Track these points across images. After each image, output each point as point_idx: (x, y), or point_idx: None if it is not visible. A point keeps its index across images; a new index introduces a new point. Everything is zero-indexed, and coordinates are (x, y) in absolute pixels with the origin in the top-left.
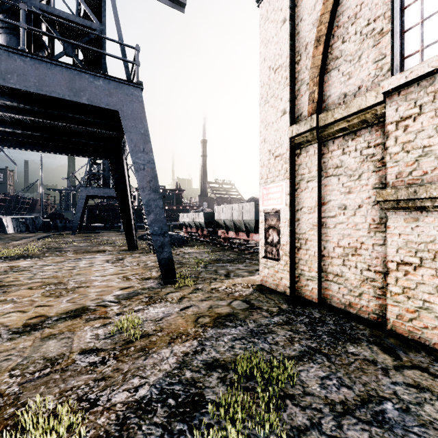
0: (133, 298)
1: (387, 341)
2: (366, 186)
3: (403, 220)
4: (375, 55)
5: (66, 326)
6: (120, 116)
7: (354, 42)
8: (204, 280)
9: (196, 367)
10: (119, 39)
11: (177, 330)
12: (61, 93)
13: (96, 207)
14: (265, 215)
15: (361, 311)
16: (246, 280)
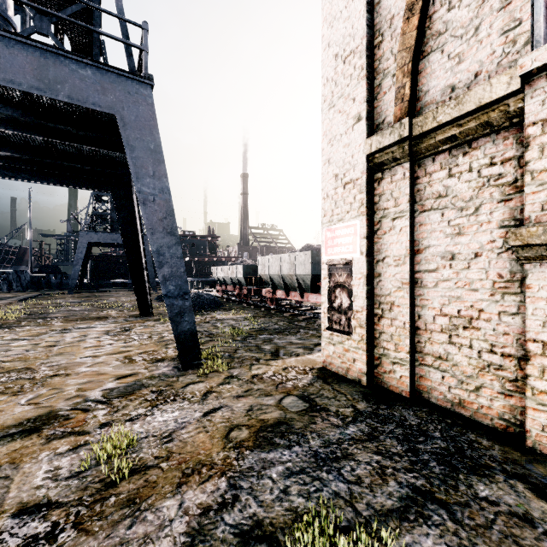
0: (133, 393)
1: (533, 470)
2: (488, 224)
3: None
4: (503, 23)
5: (8, 453)
6: (118, 123)
7: (467, 6)
8: (242, 362)
9: (221, 542)
10: (118, 13)
11: (195, 455)
12: (24, 84)
13: (103, 258)
14: (330, 269)
15: (478, 413)
16: (301, 362)
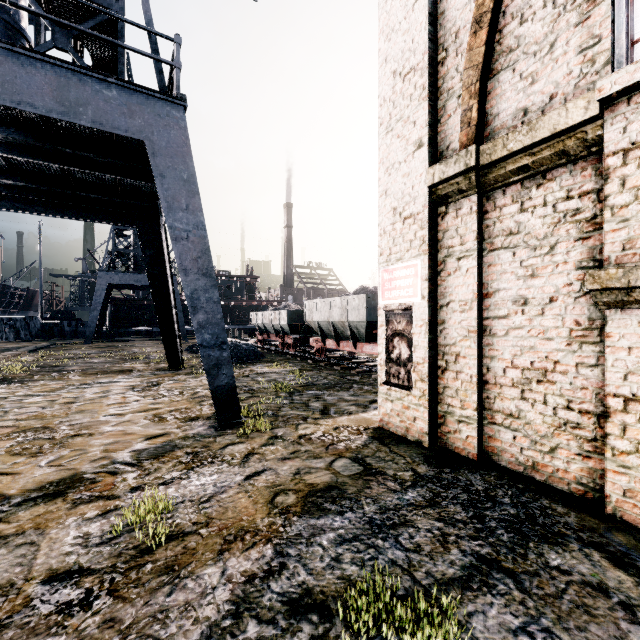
0: (166, 455)
1: (612, 539)
2: (564, 265)
3: (637, 324)
4: (581, 40)
5: (32, 518)
6: (148, 150)
7: (541, 20)
8: (287, 421)
9: (268, 610)
10: (147, 24)
11: (237, 521)
12: (43, 107)
13: (124, 302)
14: (388, 315)
15: (554, 477)
16: (355, 421)
